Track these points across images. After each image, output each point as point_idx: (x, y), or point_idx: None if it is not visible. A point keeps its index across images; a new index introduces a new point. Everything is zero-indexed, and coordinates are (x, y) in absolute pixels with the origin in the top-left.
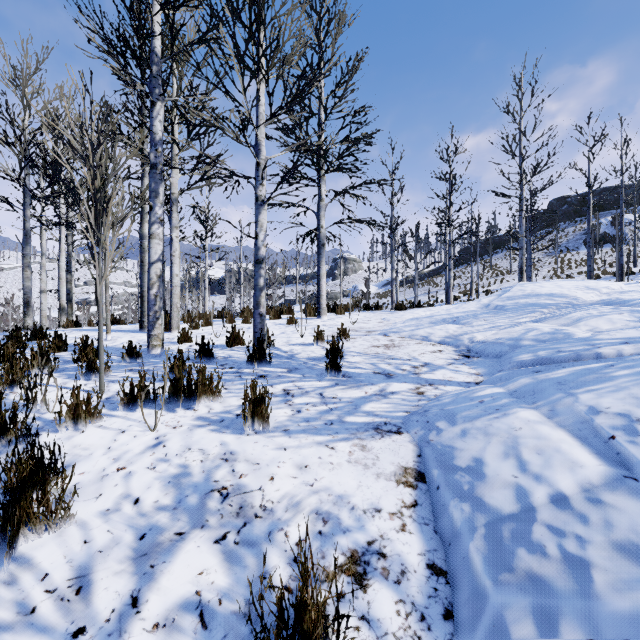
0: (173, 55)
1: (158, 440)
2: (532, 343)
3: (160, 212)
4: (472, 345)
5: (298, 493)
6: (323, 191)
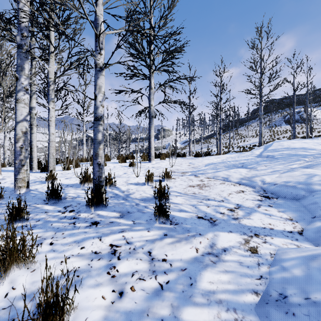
0: None
1: None
2: None
3: (25, 83)
4: (265, 186)
5: None
6: (152, 83)
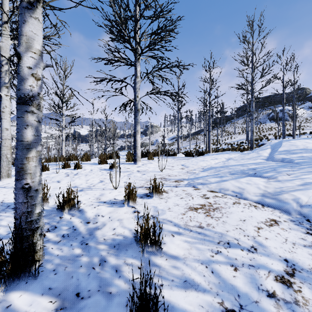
0: None
1: None
2: None
3: None
4: (307, 212)
5: None
6: (138, 70)
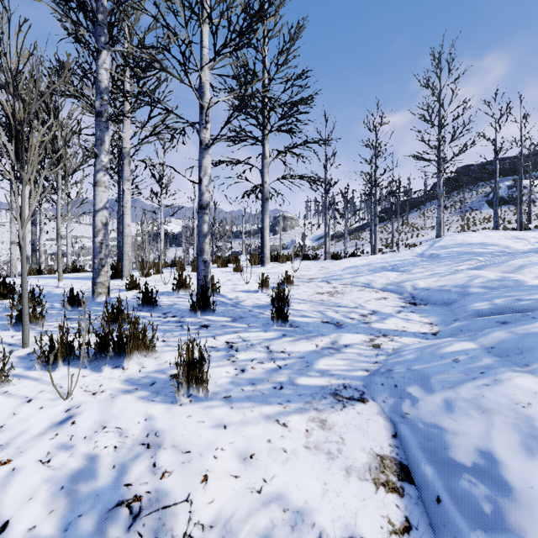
0: (119, 4)
1: (68, 413)
2: (481, 290)
3: (106, 160)
4: (416, 292)
5: (240, 507)
6: (267, 150)
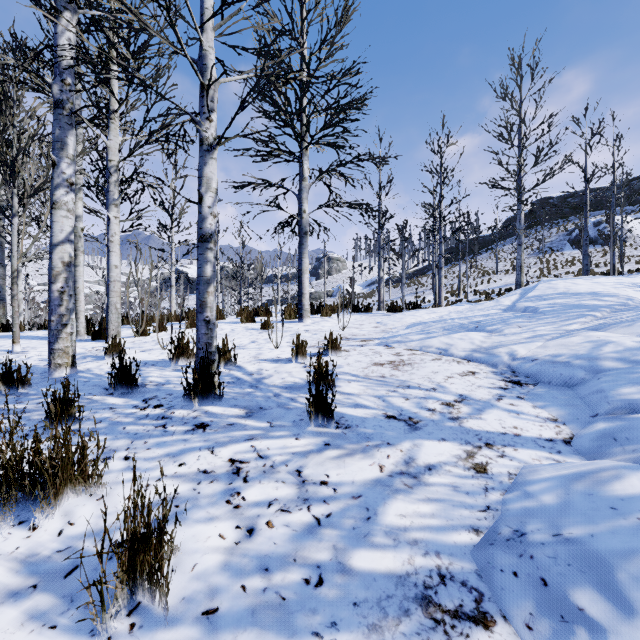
0: None
1: None
2: (620, 365)
3: (69, 171)
4: (516, 364)
5: None
6: (306, 168)
